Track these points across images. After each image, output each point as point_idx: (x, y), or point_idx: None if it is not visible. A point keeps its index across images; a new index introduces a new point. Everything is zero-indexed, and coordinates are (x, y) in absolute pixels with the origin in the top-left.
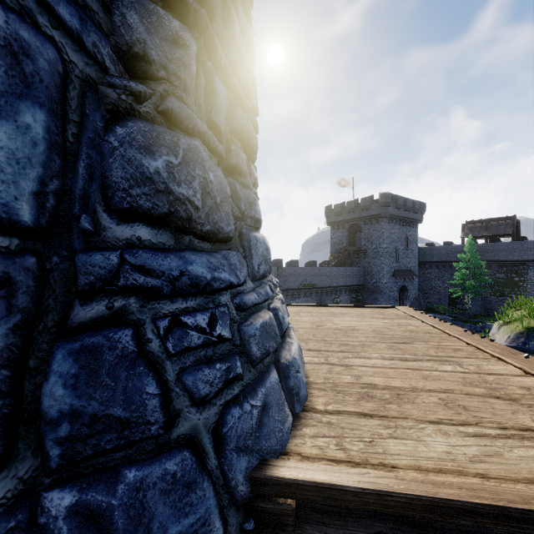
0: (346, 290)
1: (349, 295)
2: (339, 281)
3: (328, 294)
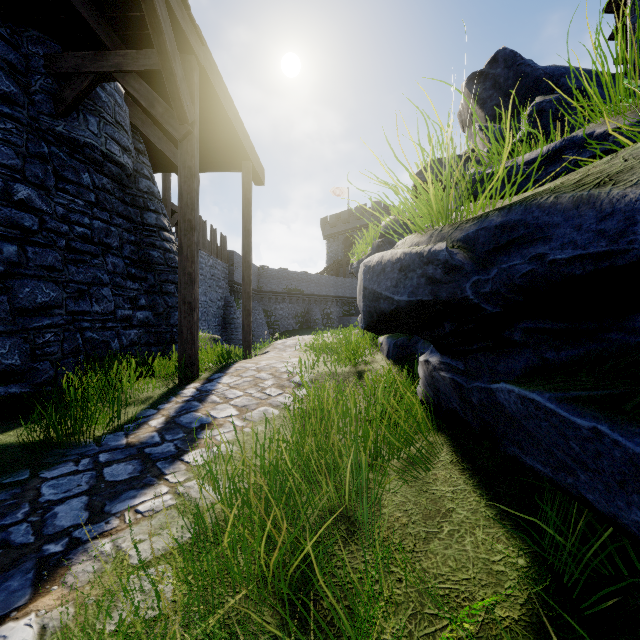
0: (338, 302)
1: (341, 308)
2: (329, 291)
3: (317, 304)
